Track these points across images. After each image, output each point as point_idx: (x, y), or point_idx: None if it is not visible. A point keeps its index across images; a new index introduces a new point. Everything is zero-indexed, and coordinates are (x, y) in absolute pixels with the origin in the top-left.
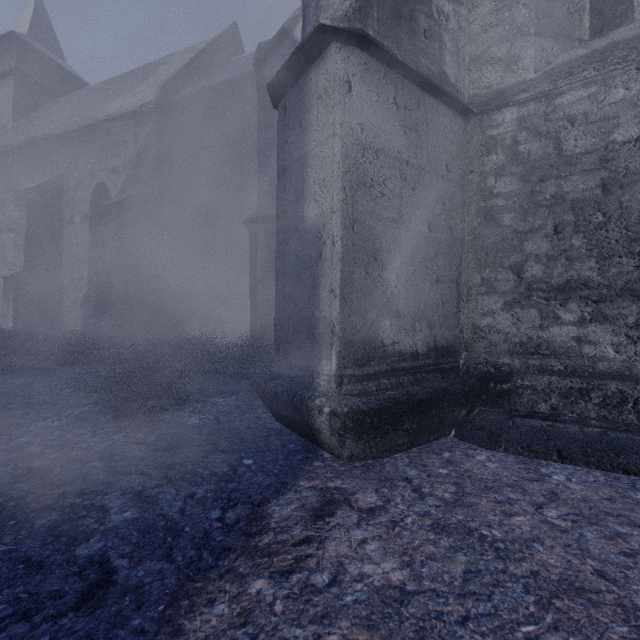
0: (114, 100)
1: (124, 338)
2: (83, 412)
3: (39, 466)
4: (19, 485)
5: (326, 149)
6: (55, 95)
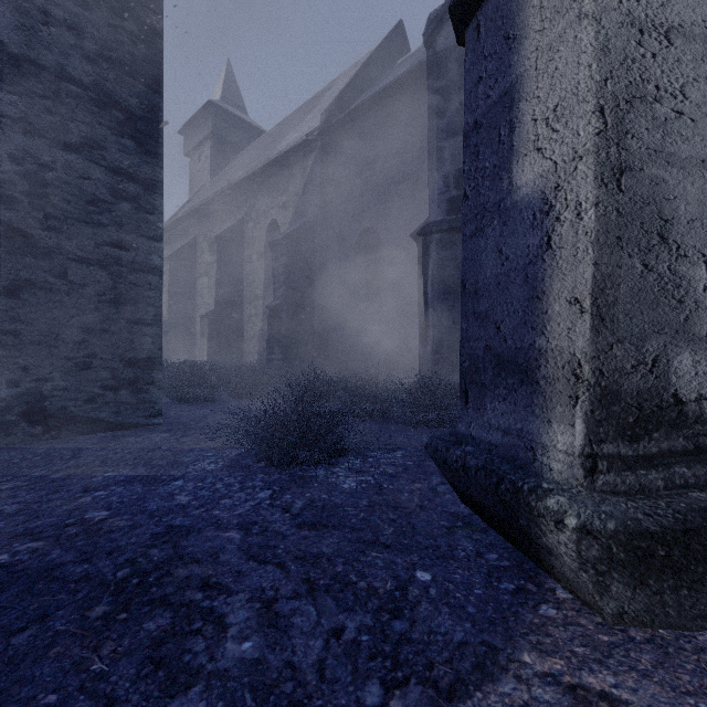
0: (284, 138)
1: (289, 372)
2: (239, 455)
3: (179, 525)
4: (152, 551)
5: (561, 51)
6: (240, 148)
